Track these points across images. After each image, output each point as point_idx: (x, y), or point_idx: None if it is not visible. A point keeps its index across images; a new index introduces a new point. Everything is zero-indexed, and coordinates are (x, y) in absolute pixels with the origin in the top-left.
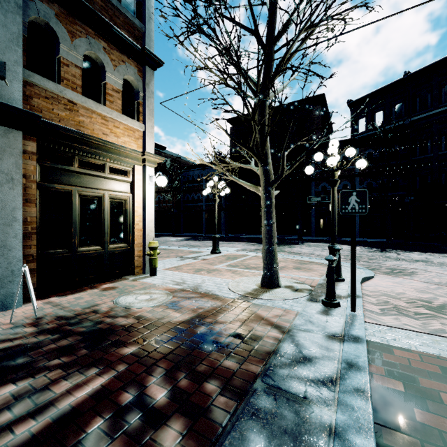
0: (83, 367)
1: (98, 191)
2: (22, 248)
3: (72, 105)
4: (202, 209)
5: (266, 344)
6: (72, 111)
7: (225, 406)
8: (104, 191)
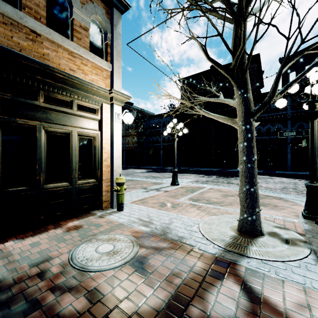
0: None
1: (66, 128)
2: None
3: (36, 35)
4: (160, 148)
5: None
6: (36, 42)
7: None
8: (72, 127)
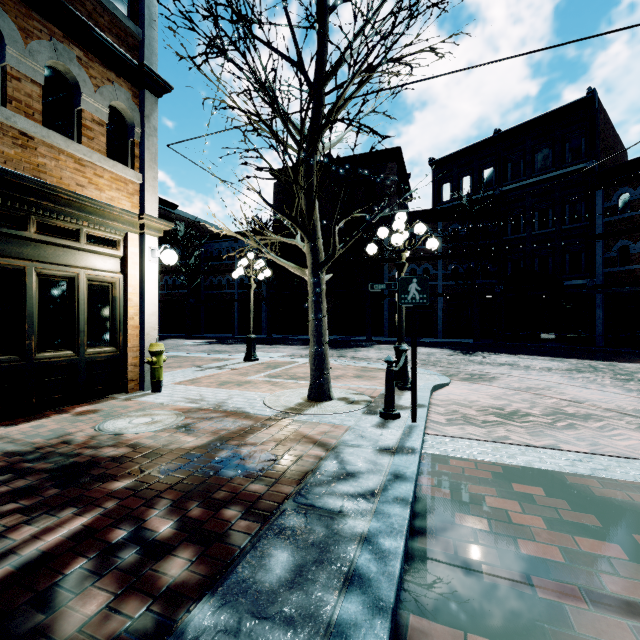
0: (53, 509)
1: (69, 269)
2: None
3: (27, 139)
4: (233, 299)
5: (305, 464)
6: (27, 148)
7: (247, 530)
8: (79, 269)
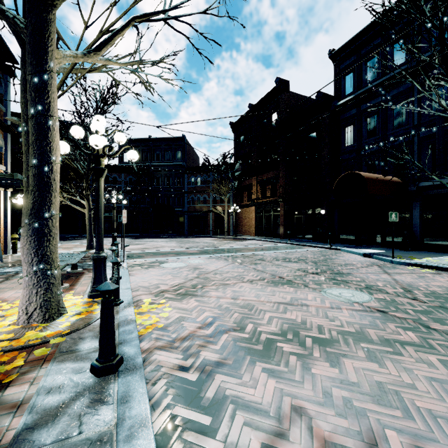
0: None
1: None
2: None
3: None
4: None
5: None
6: None
7: None
8: None
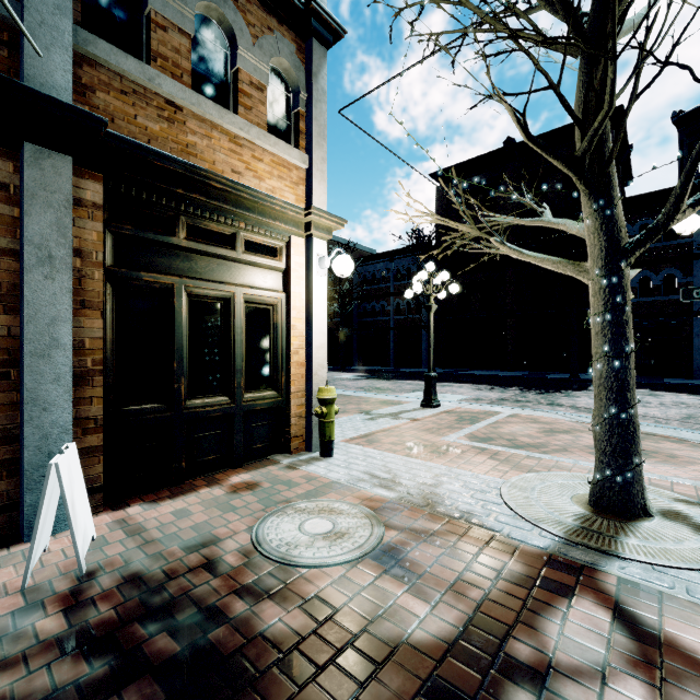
0: None
1: (224, 287)
2: (70, 406)
3: (174, 110)
4: (388, 327)
5: None
6: (174, 122)
7: None
8: (234, 286)
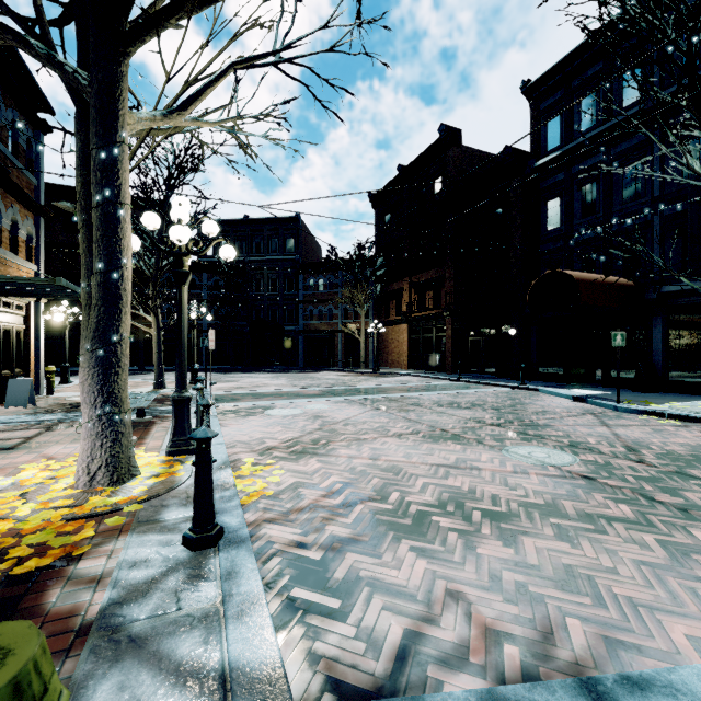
0: None
1: (11, 325)
2: None
3: (6, 261)
4: None
5: None
6: (6, 265)
7: None
8: (14, 325)
